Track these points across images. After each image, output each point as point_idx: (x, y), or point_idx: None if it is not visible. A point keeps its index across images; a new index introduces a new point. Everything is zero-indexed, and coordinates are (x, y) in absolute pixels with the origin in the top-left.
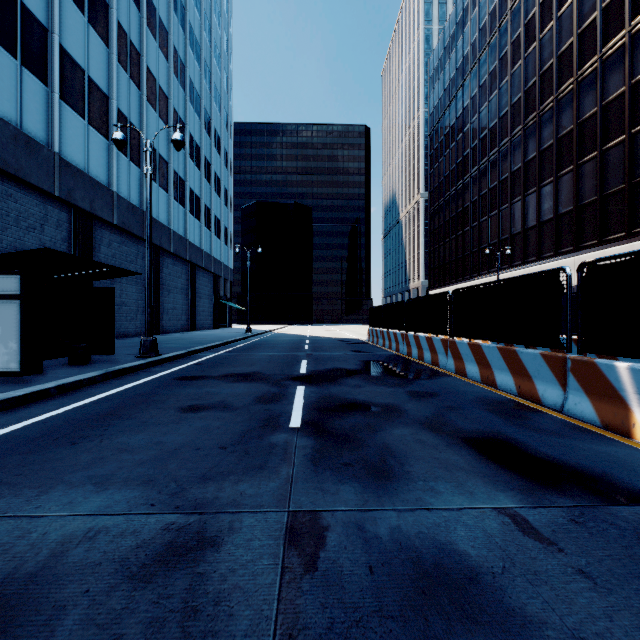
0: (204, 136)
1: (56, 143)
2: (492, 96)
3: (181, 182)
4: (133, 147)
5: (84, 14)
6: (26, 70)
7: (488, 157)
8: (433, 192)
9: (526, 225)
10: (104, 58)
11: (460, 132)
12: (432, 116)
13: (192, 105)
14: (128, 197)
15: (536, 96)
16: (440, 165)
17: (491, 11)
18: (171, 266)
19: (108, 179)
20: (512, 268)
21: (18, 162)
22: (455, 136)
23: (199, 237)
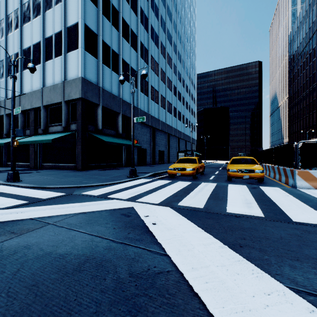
0: (188, 98)
1: (166, 121)
2: (314, 59)
3: (183, 116)
4: (175, 113)
5: (169, 89)
6: (163, 109)
7: (312, 86)
8: (290, 98)
9: None
10: (171, 95)
11: (301, 72)
12: (290, 62)
13: (186, 90)
14: (174, 127)
15: None
16: (293, 86)
17: (313, 22)
18: (181, 142)
19: (172, 124)
20: None
21: (163, 128)
22: (299, 74)
23: (187, 131)
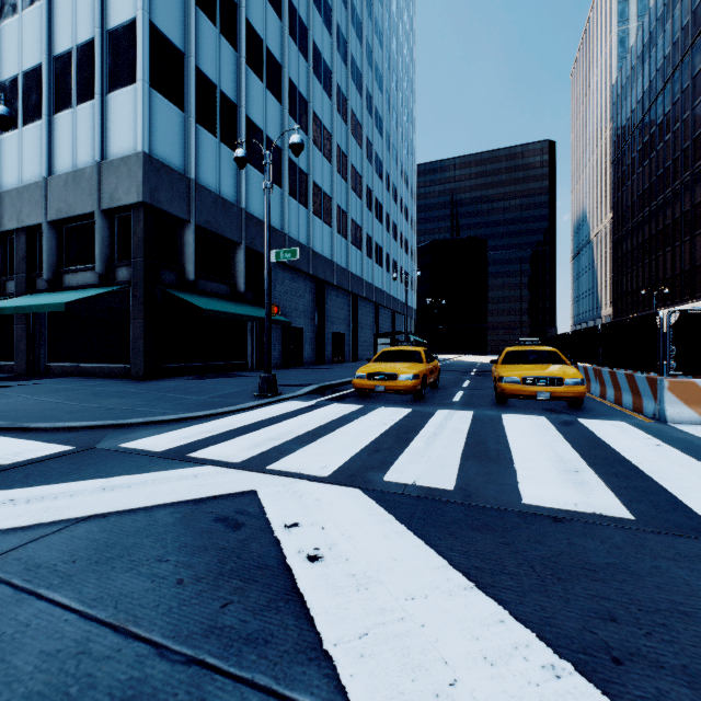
0: (399, 215)
1: (349, 266)
2: (667, 137)
3: (388, 257)
4: (369, 249)
5: (355, 192)
6: (342, 238)
7: (663, 195)
8: (616, 221)
9: (693, 263)
10: (360, 208)
11: (640, 165)
12: (615, 143)
13: (393, 199)
14: (368, 279)
15: (700, 147)
16: (623, 195)
17: (666, 56)
18: (383, 315)
19: (362, 273)
20: (682, 302)
21: (341, 281)
22: (635, 169)
23: (396, 291)
